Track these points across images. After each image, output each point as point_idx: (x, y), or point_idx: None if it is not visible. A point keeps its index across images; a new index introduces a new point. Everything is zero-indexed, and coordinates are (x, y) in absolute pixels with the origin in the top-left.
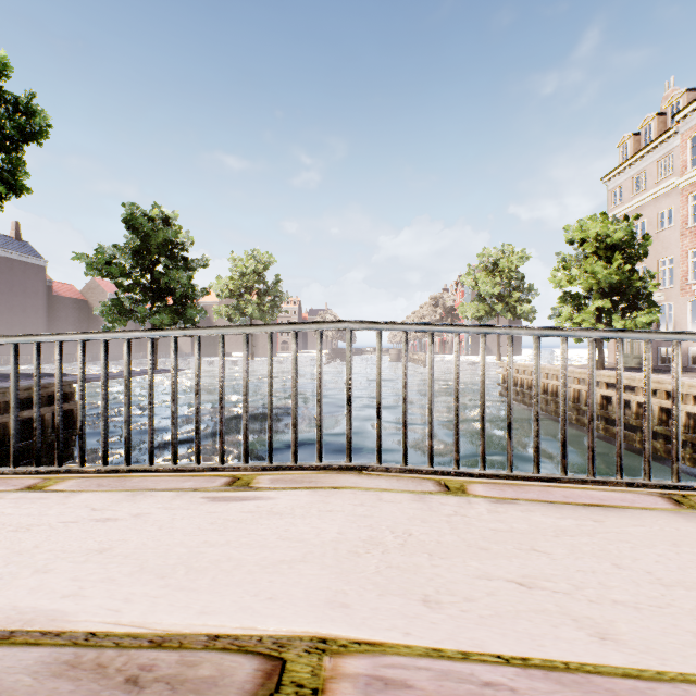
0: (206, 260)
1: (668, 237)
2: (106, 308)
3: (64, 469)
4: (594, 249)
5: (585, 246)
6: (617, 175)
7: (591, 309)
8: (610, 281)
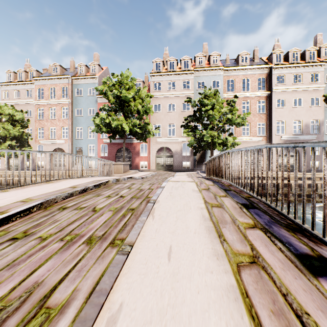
0: None
1: (30, 120)
2: None
3: None
4: (7, 119)
5: (4, 116)
6: (7, 85)
7: (6, 144)
8: (16, 134)
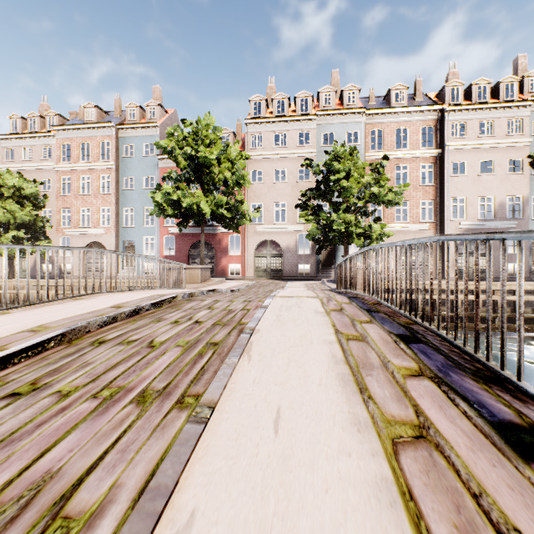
0: None
1: (49, 197)
2: None
3: None
4: (11, 194)
5: (5, 190)
6: (10, 139)
7: (9, 236)
8: (25, 219)
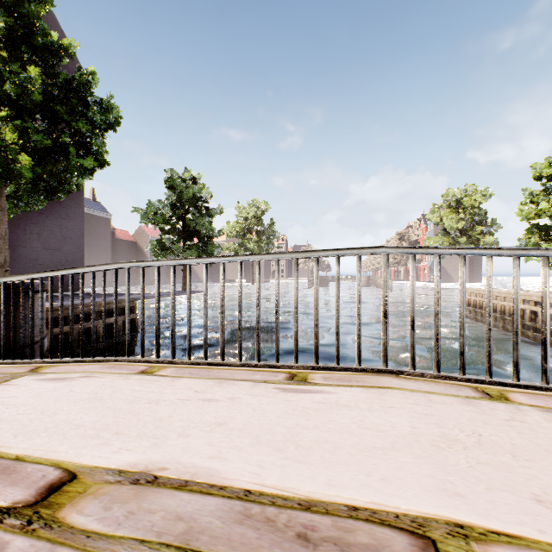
0: (221, 209)
1: None
2: (153, 246)
3: (162, 360)
4: None
5: None
6: None
7: None
8: None
